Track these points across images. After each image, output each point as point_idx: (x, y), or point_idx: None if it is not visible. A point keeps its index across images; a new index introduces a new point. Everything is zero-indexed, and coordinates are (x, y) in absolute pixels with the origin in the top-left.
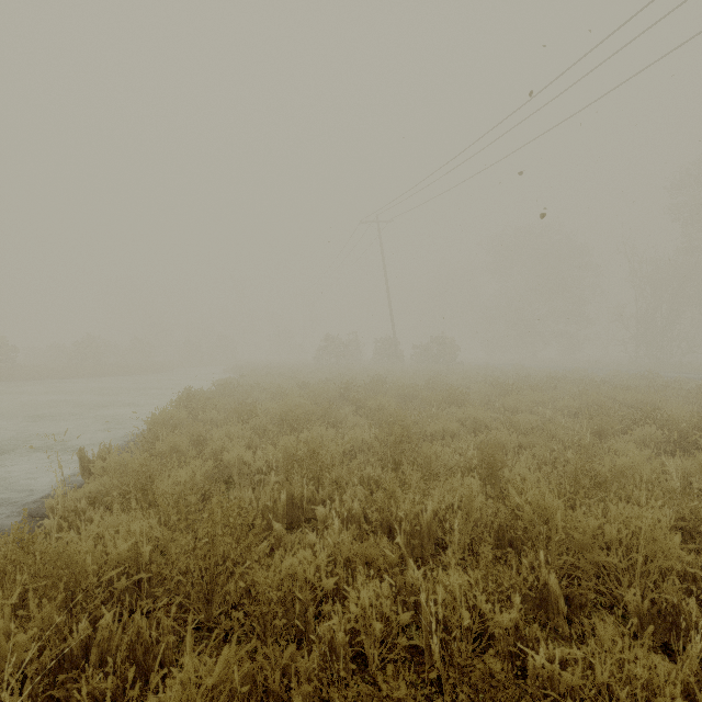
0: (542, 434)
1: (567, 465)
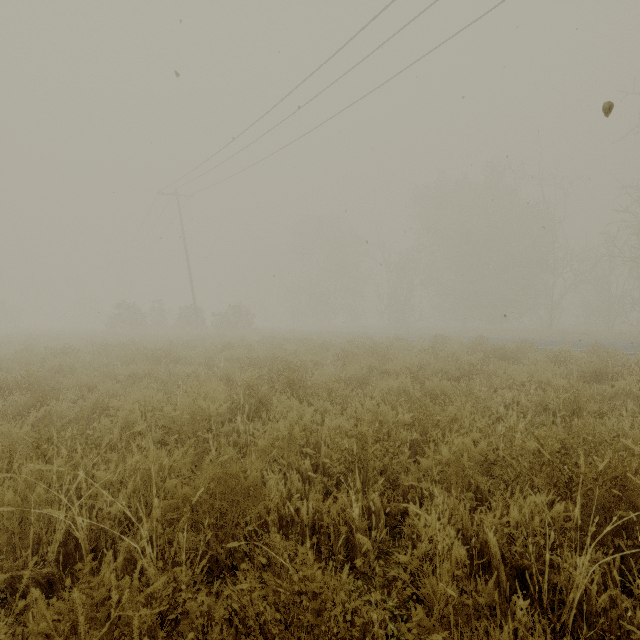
0: (159, 381)
1: (138, 403)
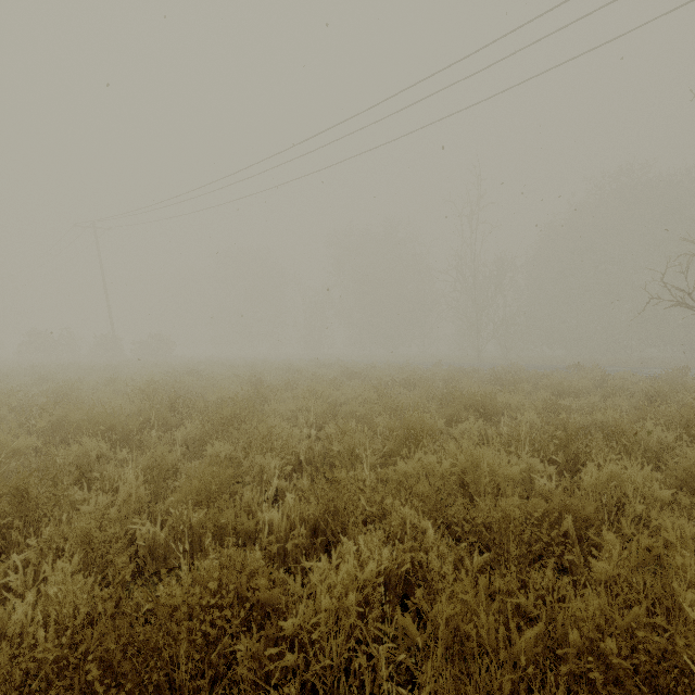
0: None
1: None
